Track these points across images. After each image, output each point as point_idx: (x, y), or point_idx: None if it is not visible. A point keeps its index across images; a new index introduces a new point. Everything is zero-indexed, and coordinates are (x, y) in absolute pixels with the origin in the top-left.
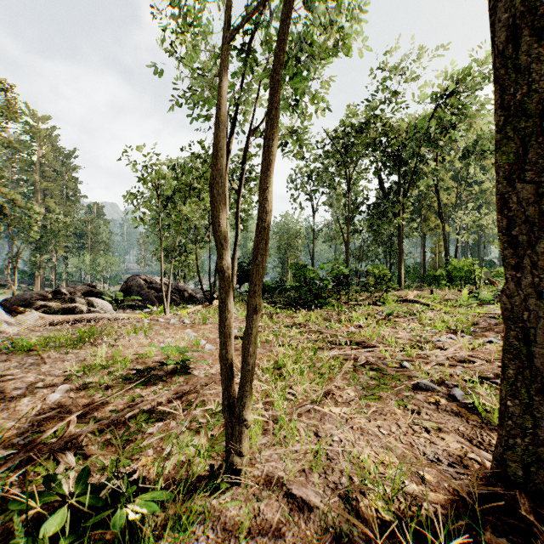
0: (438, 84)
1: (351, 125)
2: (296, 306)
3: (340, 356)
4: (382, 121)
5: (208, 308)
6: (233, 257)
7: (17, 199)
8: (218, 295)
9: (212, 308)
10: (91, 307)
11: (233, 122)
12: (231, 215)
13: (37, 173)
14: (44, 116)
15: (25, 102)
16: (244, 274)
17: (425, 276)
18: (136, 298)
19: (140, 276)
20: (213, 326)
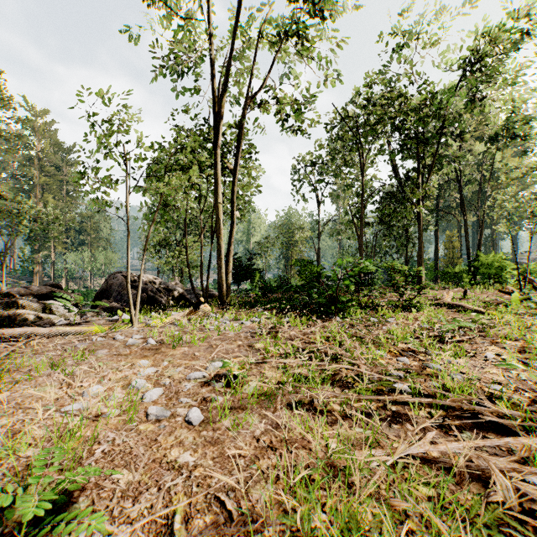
0: (472, 45)
1: (367, 98)
2: (306, 313)
3: (429, 456)
4: (403, 94)
5: (192, 317)
6: (228, 251)
7: (4, 191)
8: (214, 294)
9: (198, 314)
10: (49, 312)
11: (226, 81)
12: (228, 203)
13: (36, 168)
14: (43, 110)
15: (23, 95)
16: (242, 272)
17: (444, 273)
18: (101, 303)
19: (123, 274)
20: (188, 351)
